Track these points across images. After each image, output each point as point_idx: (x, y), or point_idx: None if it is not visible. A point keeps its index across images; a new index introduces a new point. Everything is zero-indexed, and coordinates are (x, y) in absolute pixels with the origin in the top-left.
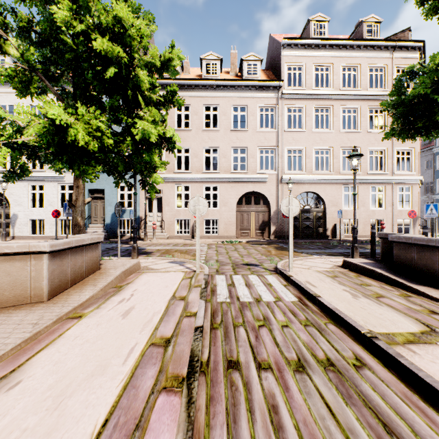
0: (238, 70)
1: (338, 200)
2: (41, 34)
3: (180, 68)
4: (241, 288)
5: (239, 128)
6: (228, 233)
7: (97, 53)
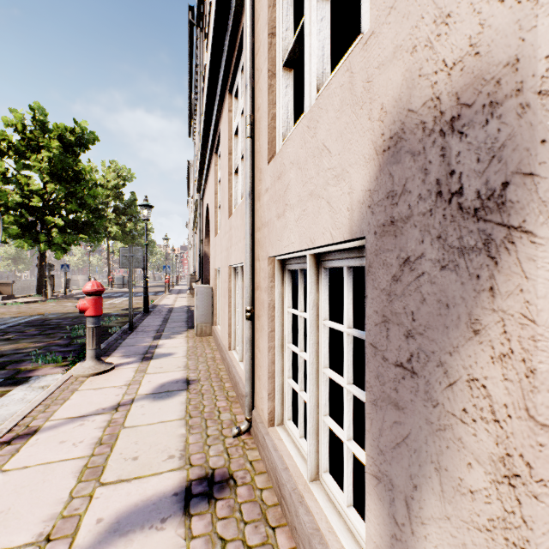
0: None
1: (213, 209)
2: None
3: None
4: None
5: None
6: None
7: None
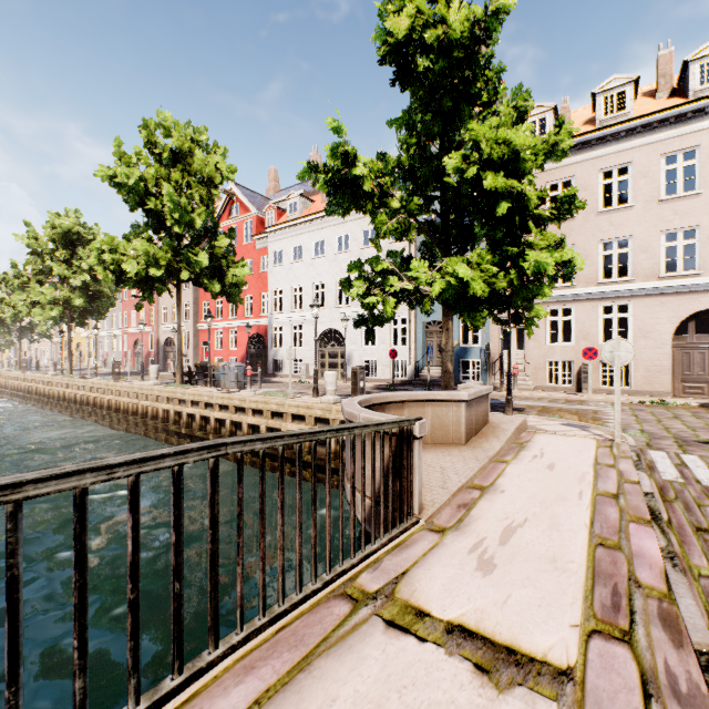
0: (675, 81)
1: None
2: (404, 169)
3: (552, 122)
4: (701, 471)
5: (680, 193)
6: (653, 387)
7: (481, 187)
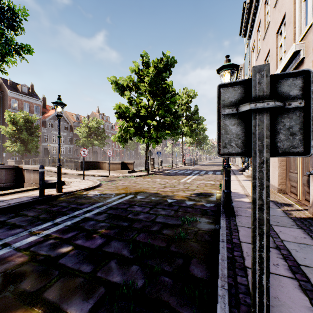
0: None
1: None
2: None
3: None
4: (89, 177)
5: None
6: (273, 181)
7: None
